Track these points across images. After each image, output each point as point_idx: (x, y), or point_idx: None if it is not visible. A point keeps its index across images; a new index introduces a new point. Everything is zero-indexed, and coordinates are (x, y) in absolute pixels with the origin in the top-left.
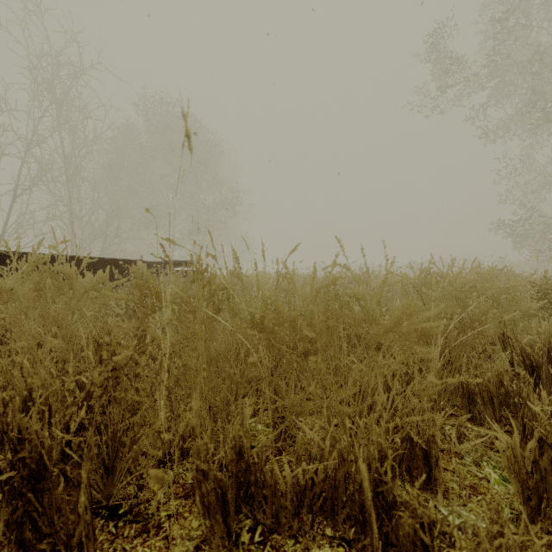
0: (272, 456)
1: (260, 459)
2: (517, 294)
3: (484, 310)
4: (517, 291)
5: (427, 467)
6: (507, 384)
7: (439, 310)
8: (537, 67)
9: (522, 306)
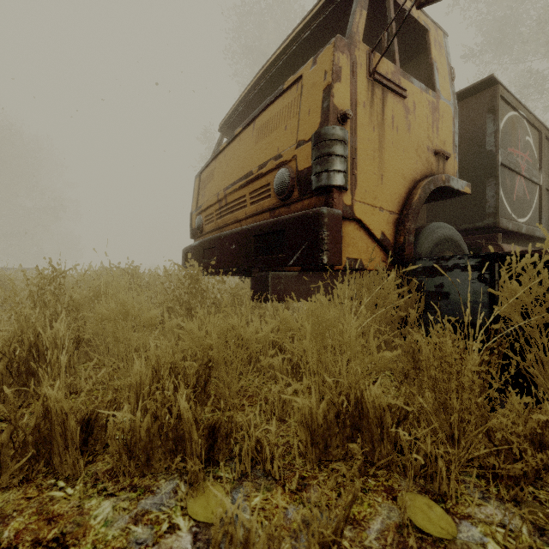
0: None
1: None
2: None
3: None
4: None
5: None
6: None
7: None
8: None
9: None
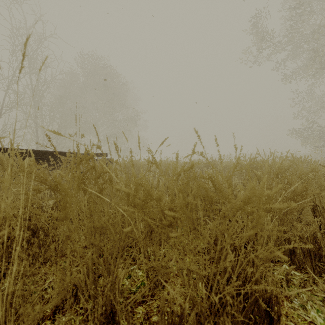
0: (136, 322)
1: (127, 321)
2: (318, 174)
3: (304, 187)
4: (318, 172)
5: (269, 318)
6: (320, 241)
7: (277, 189)
8: (317, 37)
9: (321, 183)
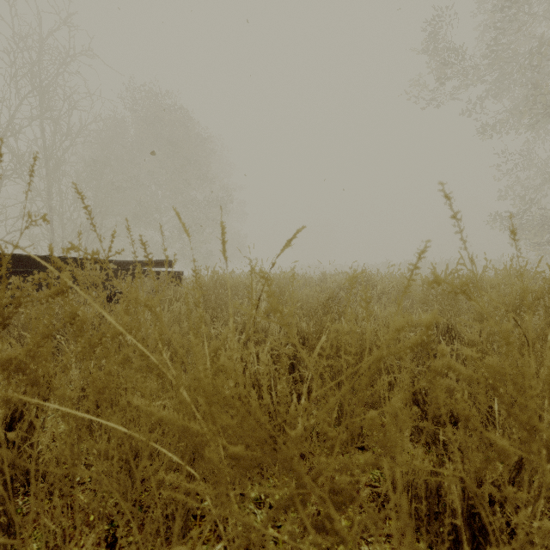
0: None
1: None
2: None
3: None
4: None
5: None
6: None
7: None
8: (540, 59)
9: None
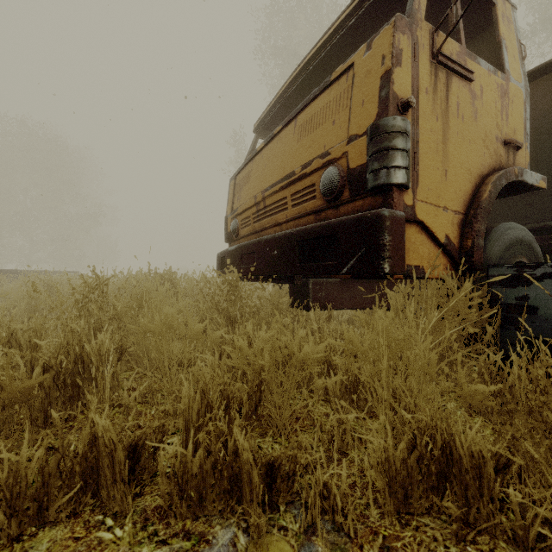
0: None
1: None
2: None
3: None
4: None
5: None
6: None
7: None
8: None
9: None
